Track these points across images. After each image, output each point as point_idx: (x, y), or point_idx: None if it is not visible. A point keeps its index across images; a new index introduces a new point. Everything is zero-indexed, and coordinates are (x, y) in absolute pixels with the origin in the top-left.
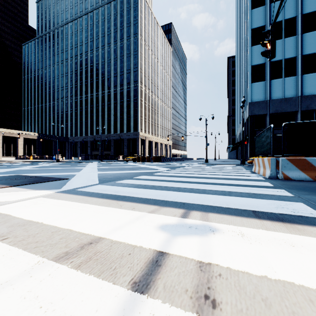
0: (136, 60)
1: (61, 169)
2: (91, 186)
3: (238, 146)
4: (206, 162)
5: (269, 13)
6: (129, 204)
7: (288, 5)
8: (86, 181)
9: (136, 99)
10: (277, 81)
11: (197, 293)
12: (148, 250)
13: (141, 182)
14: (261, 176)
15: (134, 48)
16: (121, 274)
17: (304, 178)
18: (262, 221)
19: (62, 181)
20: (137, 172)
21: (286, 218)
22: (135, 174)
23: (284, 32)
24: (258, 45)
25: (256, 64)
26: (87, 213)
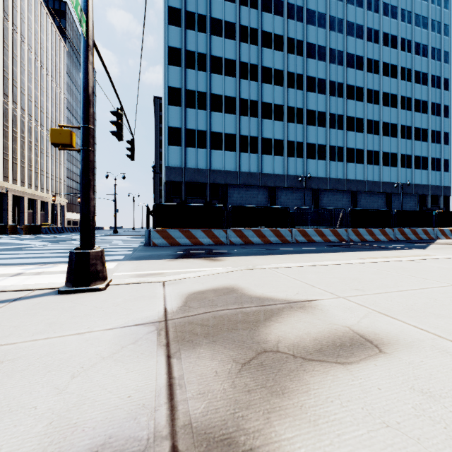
0: None
1: None
2: None
3: None
4: (115, 233)
5: (185, 77)
6: None
7: (200, 79)
8: None
9: None
10: (191, 150)
11: (34, 275)
12: (14, 273)
13: (5, 256)
14: (142, 244)
15: None
16: (1, 277)
17: (165, 244)
18: None
19: None
20: None
21: None
22: None
23: (197, 104)
24: (175, 106)
25: (172, 126)
26: None
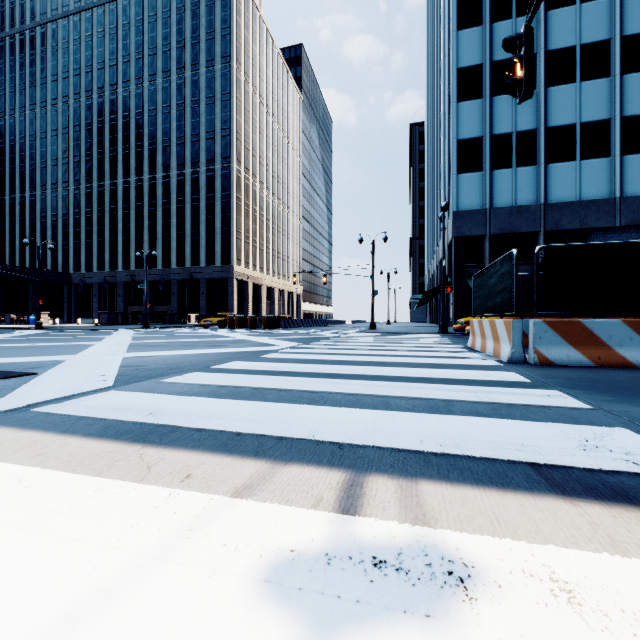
0: (227, 113)
1: (35, 347)
2: (87, 395)
3: (431, 297)
4: (372, 329)
5: (490, 41)
6: (178, 459)
7: None
8: (81, 380)
9: (227, 196)
10: (503, 174)
11: None
12: None
13: (230, 381)
14: (491, 357)
15: (222, 86)
16: None
17: (579, 362)
18: (583, 509)
19: (11, 383)
20: (223, 351)
21: (634, 490)
22: (218, 356)
23: None
24: (470, 101)
25: (465, 138)
26: (5, 513)
